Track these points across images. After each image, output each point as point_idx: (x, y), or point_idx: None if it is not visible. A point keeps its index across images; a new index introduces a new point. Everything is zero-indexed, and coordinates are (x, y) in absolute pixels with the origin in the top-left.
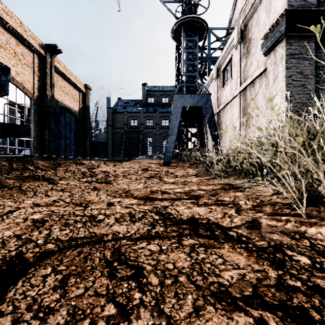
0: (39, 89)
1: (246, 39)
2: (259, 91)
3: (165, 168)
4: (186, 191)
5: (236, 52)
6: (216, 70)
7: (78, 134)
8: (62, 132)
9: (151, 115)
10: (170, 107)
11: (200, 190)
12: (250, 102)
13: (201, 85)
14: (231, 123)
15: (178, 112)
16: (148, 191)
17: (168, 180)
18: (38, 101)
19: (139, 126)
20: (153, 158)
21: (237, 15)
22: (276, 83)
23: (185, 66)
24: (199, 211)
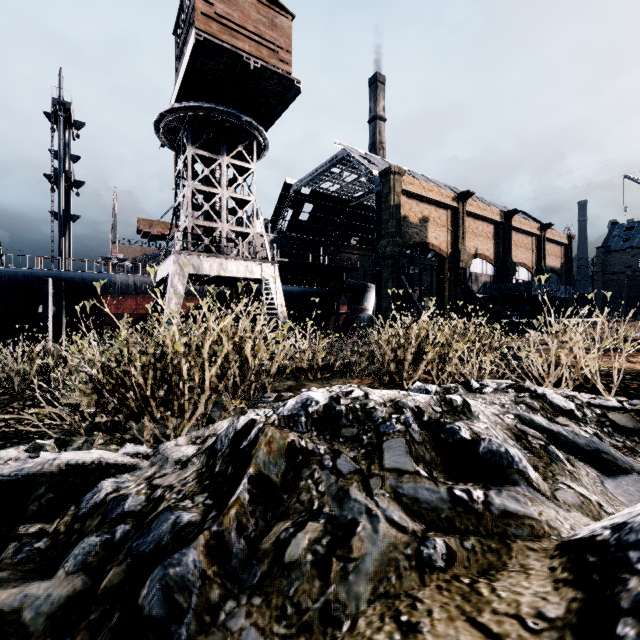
0: (535, 263)
1: None
2: None
3: None
4: None
5: None
6: None
7: None
8: None
9: None
10: None
11: None
12: None
13: None
14: None
15: None
16: None
17: None
18: (535, 273)
19: None
20: None
21: None
22: None
23: None
24: None
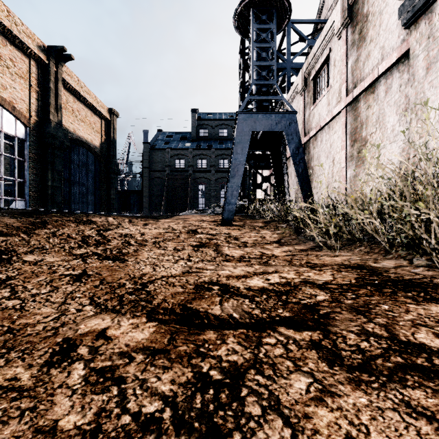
0: (38, 112)
1: (358, 17)
2: (386, 99)
3: (225, 229)
4: (276, 285)
5: (338, 42)
6: (303, 79)
7: (100, 179)
8: (75, 176)
9: (204, 153)
10: (231, 142)
11: (308, 284)
12: (367, 120)
13: (281, 99)
14: (329, 158)
15: (245, 141)
16: (189, 285)
17: (231, 251)
18: (38, 130)
19: (187, 168)
20: (205, 213)
21: (331, 1)
22: (433, 72)
23: (256, 70)
24: (384, 434)
